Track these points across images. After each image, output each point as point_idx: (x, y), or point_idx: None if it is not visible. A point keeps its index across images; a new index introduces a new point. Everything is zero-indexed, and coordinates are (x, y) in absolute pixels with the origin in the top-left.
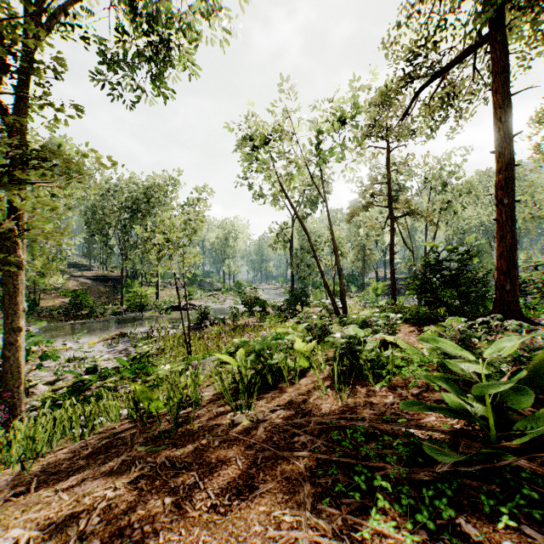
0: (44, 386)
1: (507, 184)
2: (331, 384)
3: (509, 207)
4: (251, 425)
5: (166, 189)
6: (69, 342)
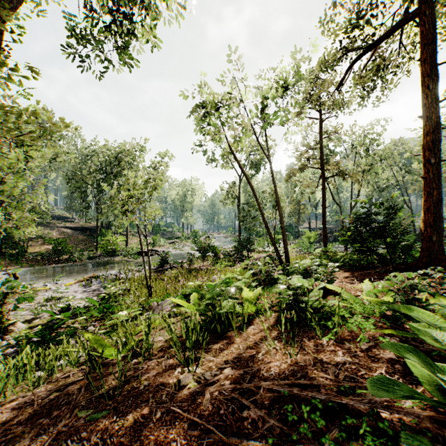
0: (23, 324)
1: (433, 146)
2: (278, 335)
3: (435, 166)
4: (197, 389)
5: (134, 154)
6: (49, 284)
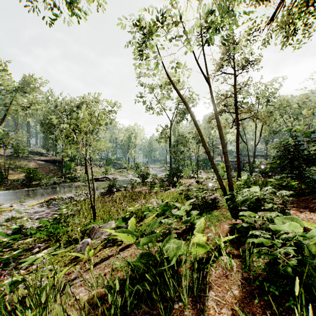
0: None
1: None
2: None
3: None
4: None
5: (91, 105)
6: (15, 205)
